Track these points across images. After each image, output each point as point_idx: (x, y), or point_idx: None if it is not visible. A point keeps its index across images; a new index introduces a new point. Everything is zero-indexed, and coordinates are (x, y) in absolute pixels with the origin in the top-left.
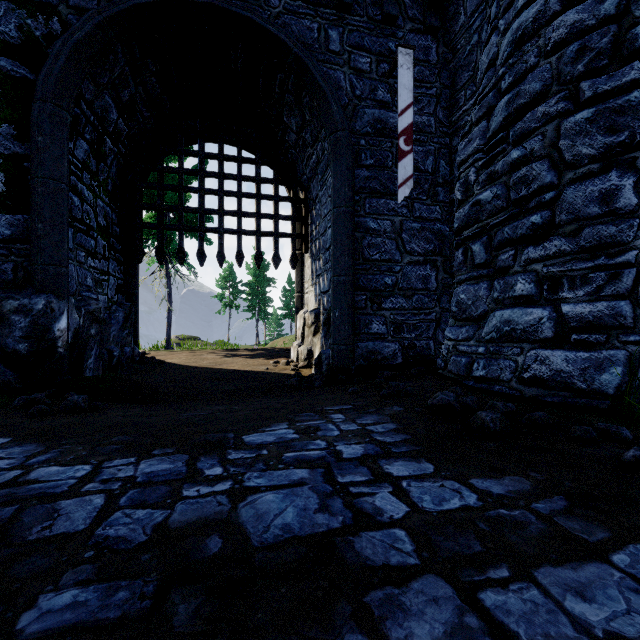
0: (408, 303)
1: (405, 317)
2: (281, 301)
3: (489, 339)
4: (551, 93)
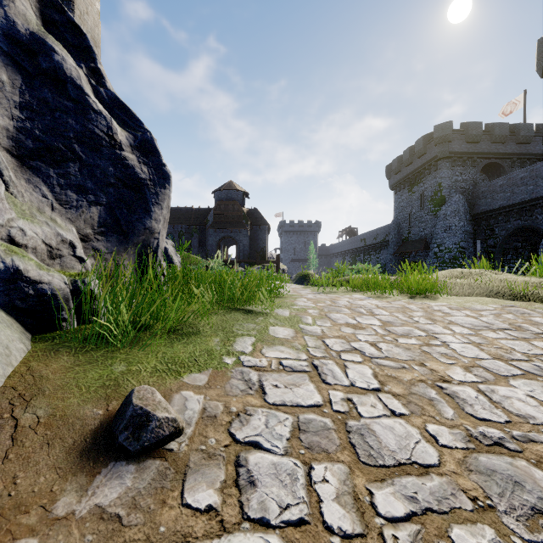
0: None
1: None
2: None
3: None
4: None
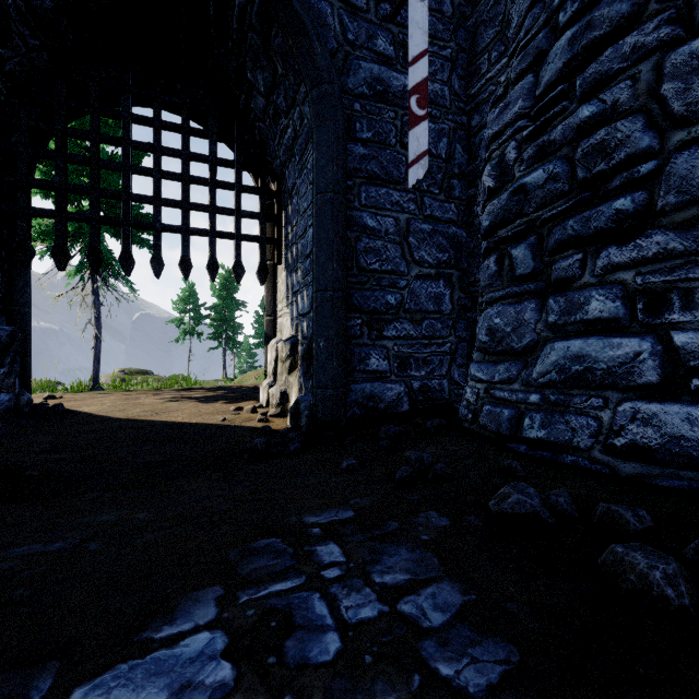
0: (416, 330)
1: (413, 349)
2: (253, 328)
3: (546, 382)
4: (647, 15)
